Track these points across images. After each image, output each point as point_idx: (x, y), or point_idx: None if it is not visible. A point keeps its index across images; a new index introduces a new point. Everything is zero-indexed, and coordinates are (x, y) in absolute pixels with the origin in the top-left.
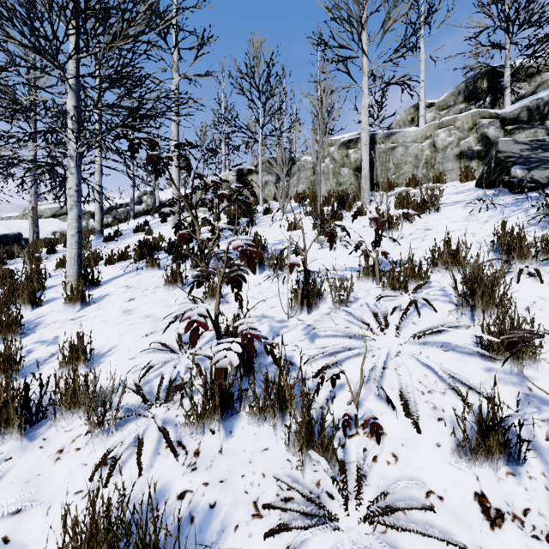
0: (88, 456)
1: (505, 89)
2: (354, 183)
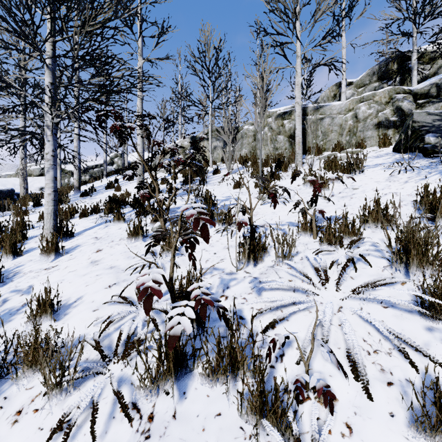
0: (45, 419)
1: (413, 70)
2: (288, 148)
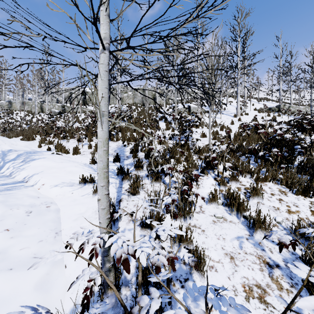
0: None
1: None
2: (39, 110)
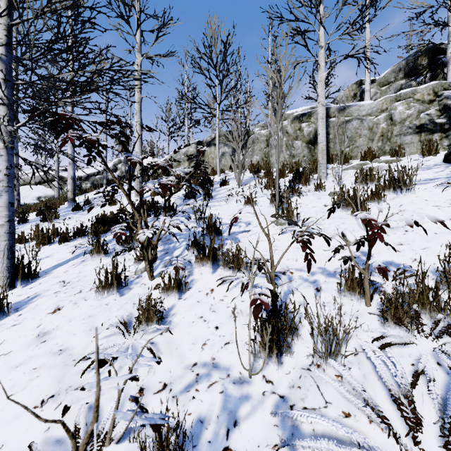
0: None
1: (448, 64)
2: (307, 155)
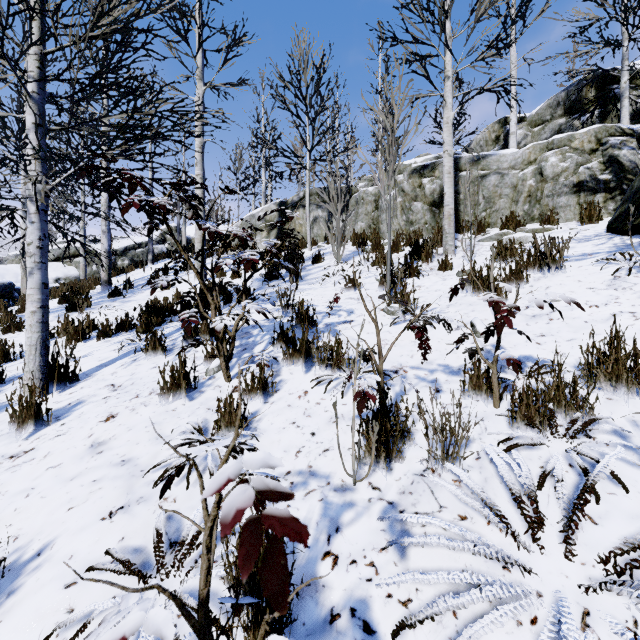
0: None
1: (622, 98)
2: (430, 221)
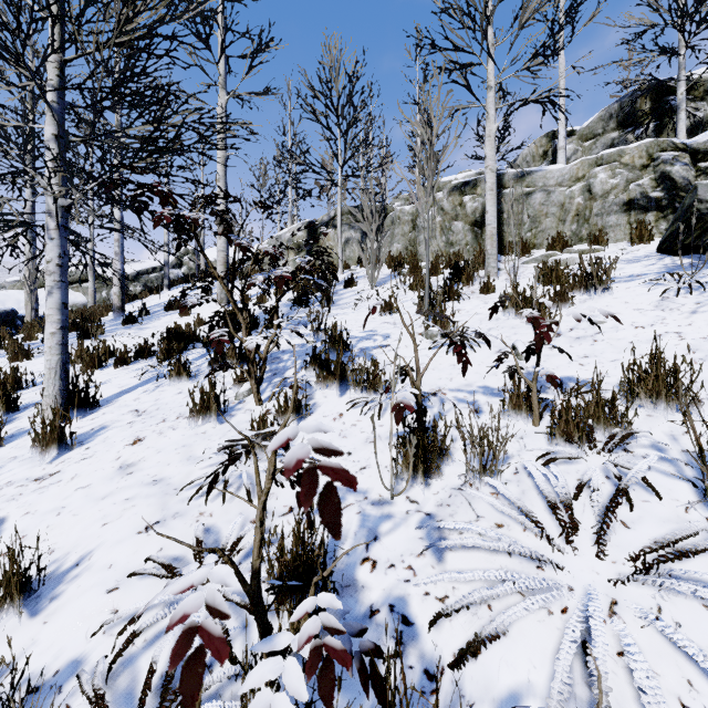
0: None
1: (679, 111)
2: (472, 242)
